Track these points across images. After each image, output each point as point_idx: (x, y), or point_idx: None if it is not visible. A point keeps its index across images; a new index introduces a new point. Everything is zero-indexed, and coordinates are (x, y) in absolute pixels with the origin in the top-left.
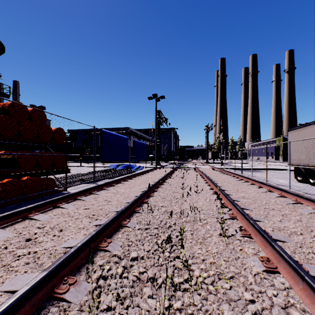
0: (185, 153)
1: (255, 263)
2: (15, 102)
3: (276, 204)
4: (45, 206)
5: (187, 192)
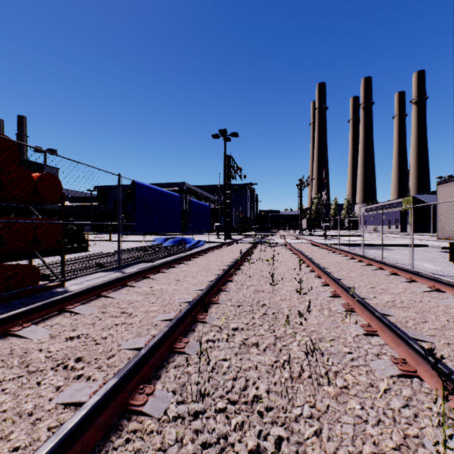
0: (268, 220)
1: None
2: None
3: None
4: None
5: (299, 311)
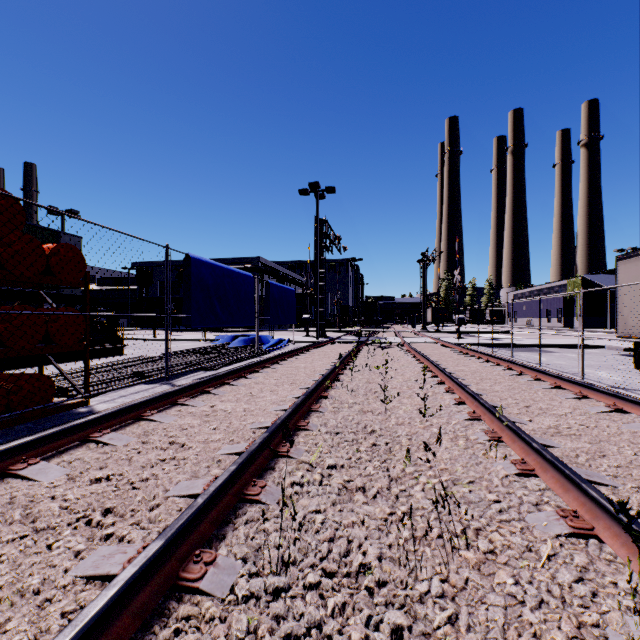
0: (377, 311)
1: None
2: None
3: None
4: None
5: (424, 443)
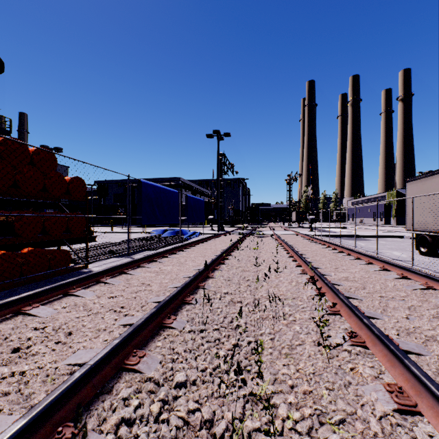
0: (258, 213)
1: (379, 395)
2: (8, 138)
3: (397, 290)
4: (50, 294)
5: (265, 273)
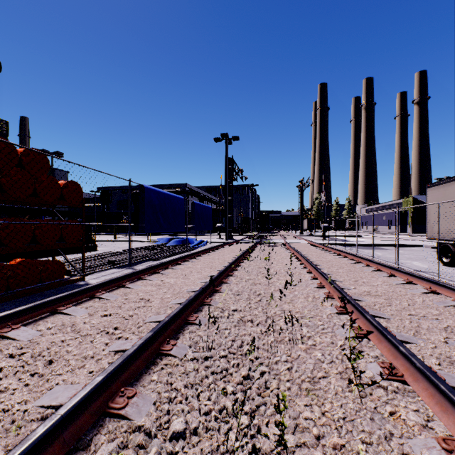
0: (269, 221)
1: None
2: None
3: (427, 307)
4: (34, 313)
5: (280, 290)
